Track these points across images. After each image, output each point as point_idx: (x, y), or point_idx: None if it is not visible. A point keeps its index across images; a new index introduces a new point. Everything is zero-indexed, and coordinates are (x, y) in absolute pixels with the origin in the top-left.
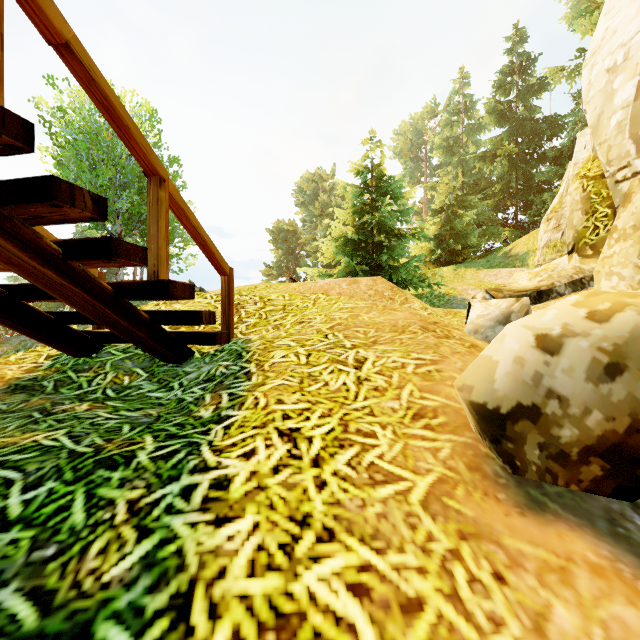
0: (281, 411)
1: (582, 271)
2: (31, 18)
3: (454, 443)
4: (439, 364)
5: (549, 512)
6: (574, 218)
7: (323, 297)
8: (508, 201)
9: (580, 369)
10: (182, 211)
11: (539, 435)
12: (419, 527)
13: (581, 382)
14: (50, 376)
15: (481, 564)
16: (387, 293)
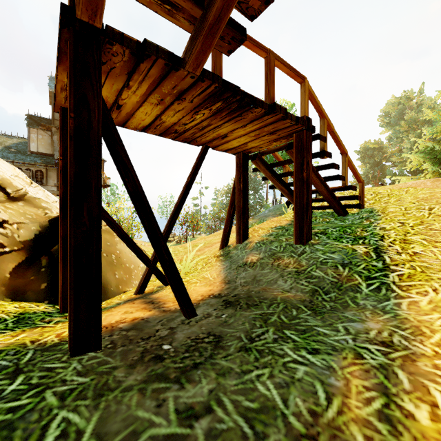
0: (397, 219)
1: None
2: (327, 128)
3: None
4: None
5: None
6: None
7: (412, 189)
8: None
9: None
10: (350, 162)
11: None
12: None
13: None
14: None
15: None
16: None
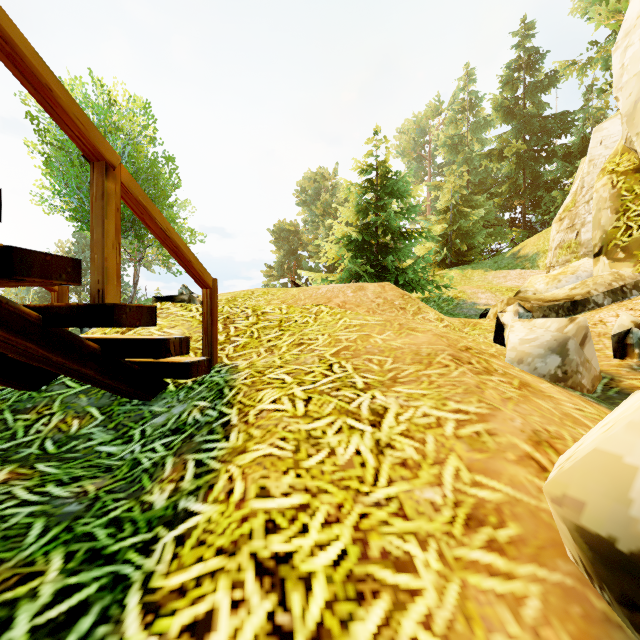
0: (264, 514)
1: (622, 278)
2: None
3: (544, 586)
4: (490, 421)
5: None
6: (602, 217)
7: (326, 310)
8: (516, 200)
9: None
10: (143, 209)
11: None
12: None
13: None
14: None
15: None
16: (397, 302)
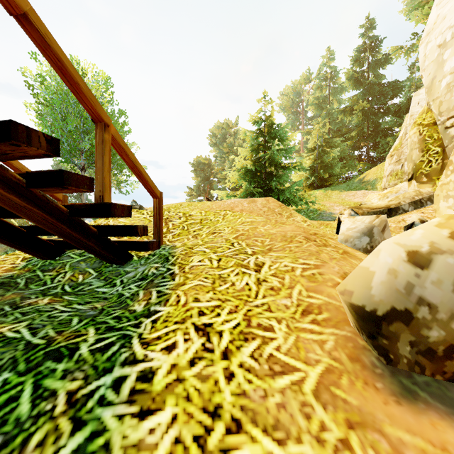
0: (197, 308)
1: (421, 194)
2: None
3: (337, 336)
4: (321, 268)
5: (420, 400)
6: (413, 154)
7: (230, 213)
8: (362, 142)
9: (448, 282)
10: (122, 149)
11: (411, 335)
12: (313, 417)
13: (449, 293)
14: (23, 274)
15: (368, 453)
16: (277, 210)
